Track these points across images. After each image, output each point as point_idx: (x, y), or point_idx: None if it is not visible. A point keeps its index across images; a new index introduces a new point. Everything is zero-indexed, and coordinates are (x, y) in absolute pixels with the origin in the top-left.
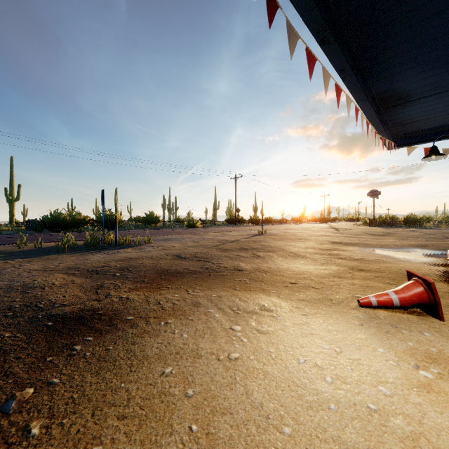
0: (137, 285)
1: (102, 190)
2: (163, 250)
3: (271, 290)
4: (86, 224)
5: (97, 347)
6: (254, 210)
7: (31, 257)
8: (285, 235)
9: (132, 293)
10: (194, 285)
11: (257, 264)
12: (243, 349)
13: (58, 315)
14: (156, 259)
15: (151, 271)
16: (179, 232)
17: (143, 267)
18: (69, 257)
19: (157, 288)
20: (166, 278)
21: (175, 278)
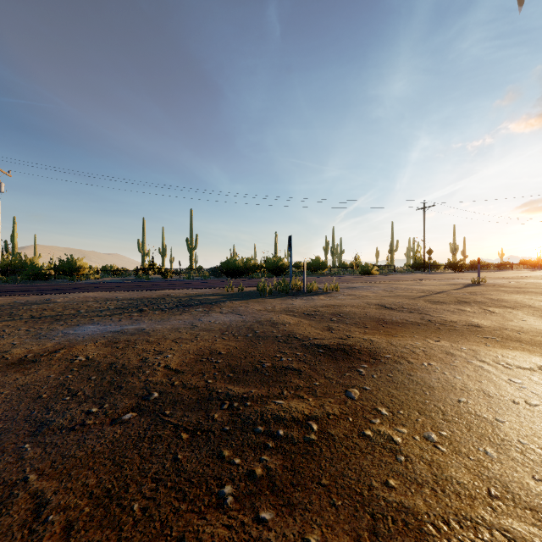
0: (364, 330)
1: (290, 236)
2: (357, 298)
3: (540, 351)
4: (256, 271)
5: (378, 373)
6: (452, 250)
7: (244, 300)
8: (522, 286)
9: (369, 336)
10: (429, 336)
11: (496, 321)
12: (539, 399)
13: (322, 345)
14: (360, 308)
15: (365, 318)
16: (358, 280)
17: (354, 314)
18: (273, 301)
19: (389, 335)
20: (388, 326)
21: (399, 328)
